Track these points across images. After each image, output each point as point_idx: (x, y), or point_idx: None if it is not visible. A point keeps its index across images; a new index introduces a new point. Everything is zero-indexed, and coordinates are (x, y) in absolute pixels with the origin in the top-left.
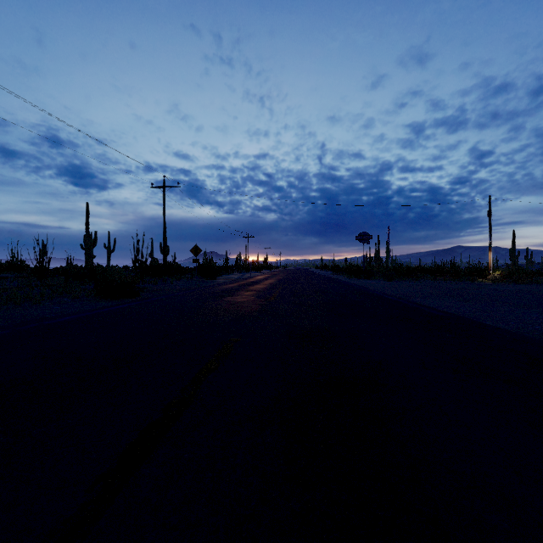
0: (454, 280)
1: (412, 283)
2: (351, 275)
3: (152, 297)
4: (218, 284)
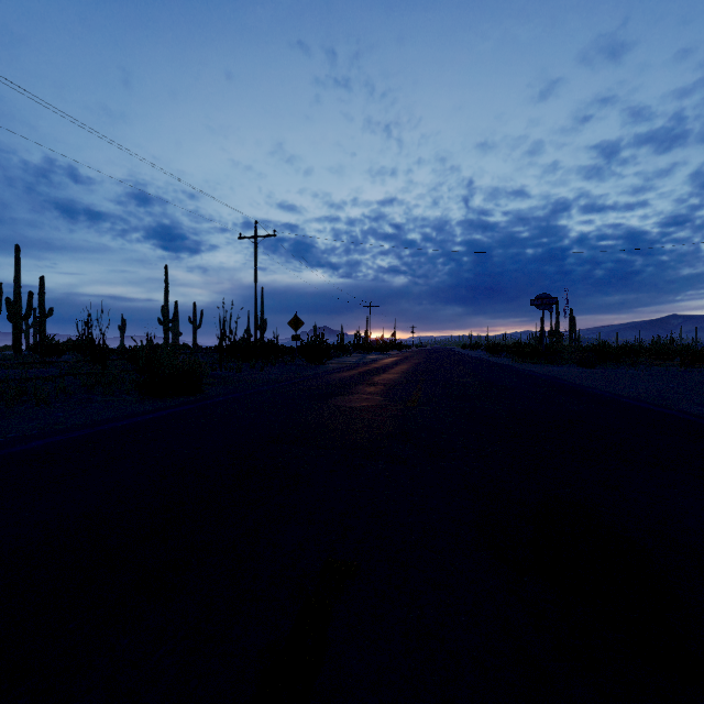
0: (697, 366)
1: (633, 372)
2: (523, 358)
3: (219, 395)
4: (327, 372)
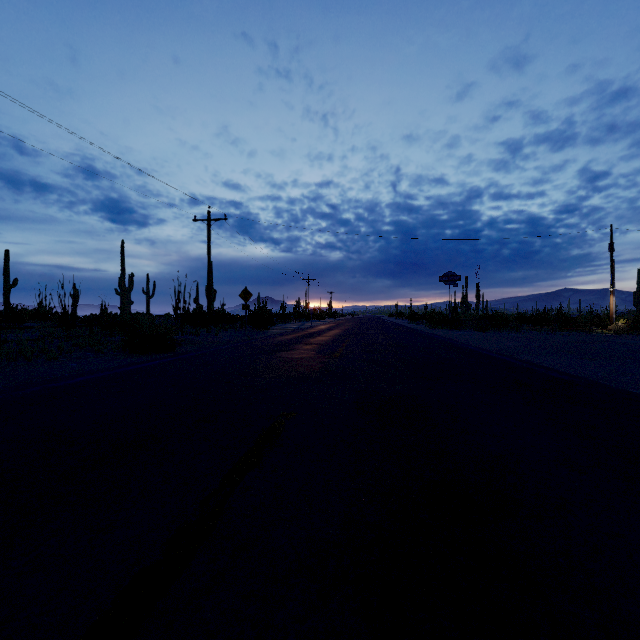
0: (565, 331)
1: (512, 335)
2: (434, 324)
3: (190, 351)
4: (272, 336)
